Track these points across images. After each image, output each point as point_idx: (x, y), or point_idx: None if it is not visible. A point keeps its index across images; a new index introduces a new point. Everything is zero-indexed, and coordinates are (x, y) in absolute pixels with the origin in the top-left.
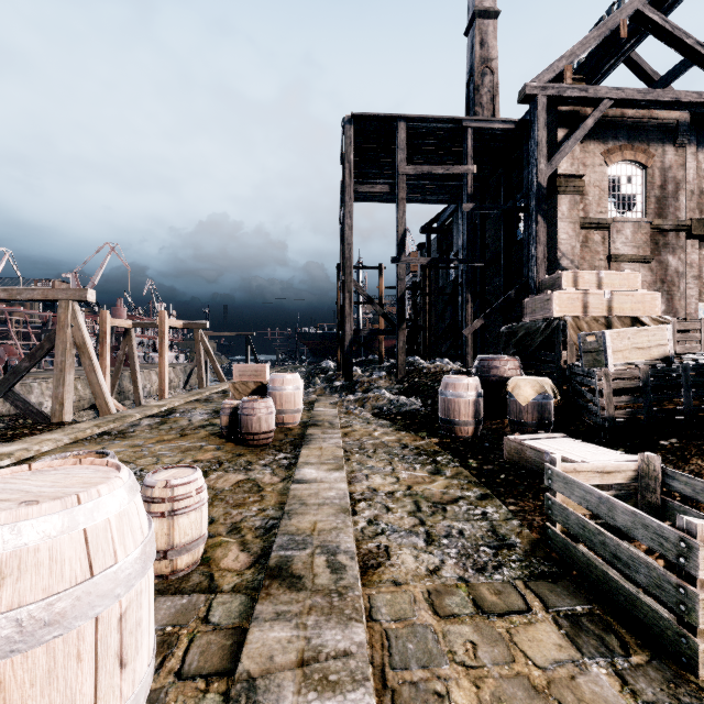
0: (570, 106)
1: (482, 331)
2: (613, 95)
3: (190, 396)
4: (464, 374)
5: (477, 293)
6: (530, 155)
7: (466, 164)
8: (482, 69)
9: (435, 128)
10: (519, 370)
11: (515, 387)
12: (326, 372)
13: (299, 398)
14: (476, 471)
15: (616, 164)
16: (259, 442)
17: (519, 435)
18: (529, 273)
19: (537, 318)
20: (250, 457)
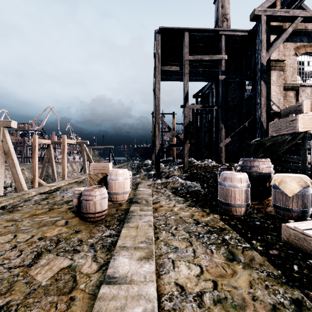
0: (278, 22)
1: (226, 145)
2: (303, 14)
3: (72, 179)
4: (229, 169)
5: (227, 124)
6: (256, 49)
7: (221, 54)
8: (222, 19)
9: (204, 36)
10: (272, 167)
11: (281, 182)
12: (146, 165)
13: (127, 184)
14: (266, 257)
15: (301, 55)
16: (94, 219)
17: (294, 222)
18: (256, 113)
19: (282, 133)
20: (84, 233)
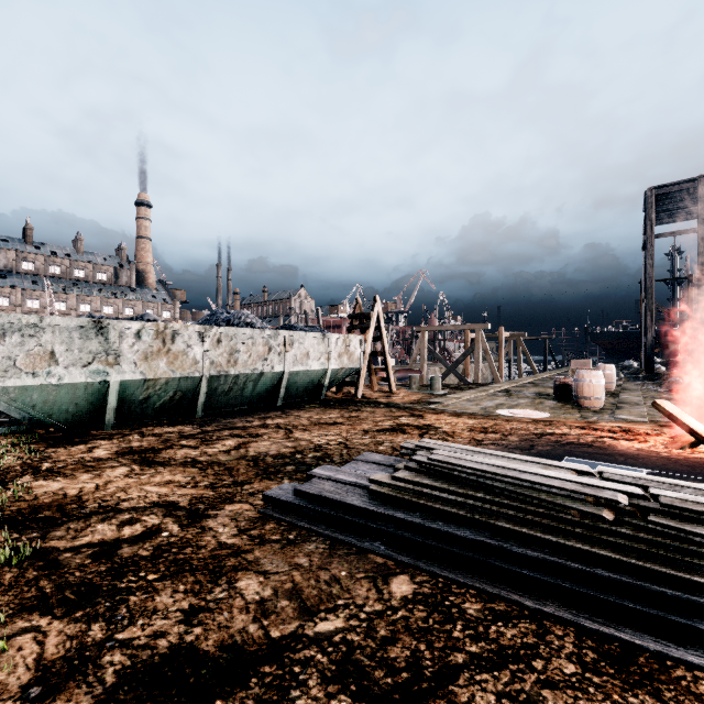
0: None
1: None
2: None
3: (533, 378)
4: None
5: None
6: None
7: None
8: None
9: None
10: None
11: None
12: (627, 369)
13: (614, 377)
14: None
15: None
16: None
17: None
18: None
19: None
20: None
